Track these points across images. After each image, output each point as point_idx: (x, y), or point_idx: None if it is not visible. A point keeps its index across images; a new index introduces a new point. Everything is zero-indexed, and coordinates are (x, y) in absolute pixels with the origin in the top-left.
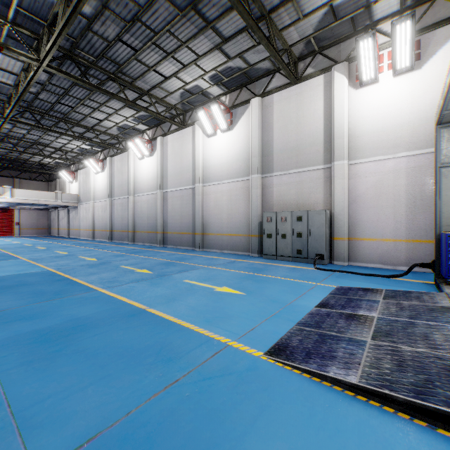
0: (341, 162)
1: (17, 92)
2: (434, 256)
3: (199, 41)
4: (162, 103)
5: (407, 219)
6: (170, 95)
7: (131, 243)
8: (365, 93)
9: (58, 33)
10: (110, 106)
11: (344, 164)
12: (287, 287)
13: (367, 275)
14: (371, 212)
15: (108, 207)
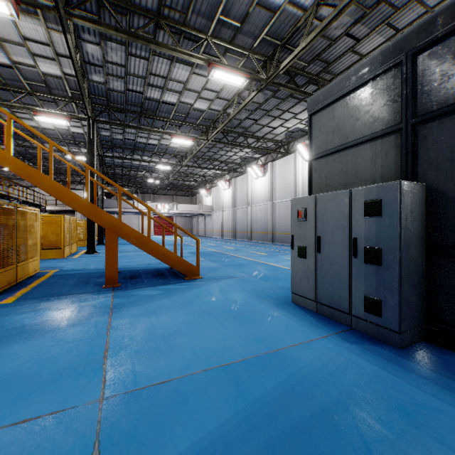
0: None
1: (192, 152)
2: None
3: (296, 107)
4: (271, 141)
5: None
6: (277, 136)
7: (249, 241)
8: None
9: (220, 129)
10: (237, 148)
11: None
12: None
13: None
14: None
15: (233, 215)
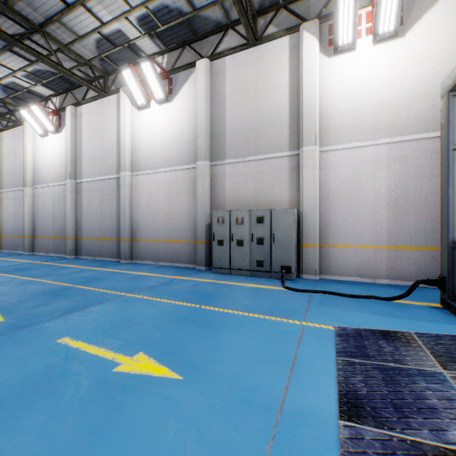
0: (311, 148)
1: None
2: (446, 271)
3: None
4: (67, 51)
5: (389, 220)
6: (79, 40)
7: (28, 254)
8: (339, 62)
9: None
10: None
11: (316, 150)
12: (260, 339)
13: (356, 298)
14: (347, 212)
15: None
